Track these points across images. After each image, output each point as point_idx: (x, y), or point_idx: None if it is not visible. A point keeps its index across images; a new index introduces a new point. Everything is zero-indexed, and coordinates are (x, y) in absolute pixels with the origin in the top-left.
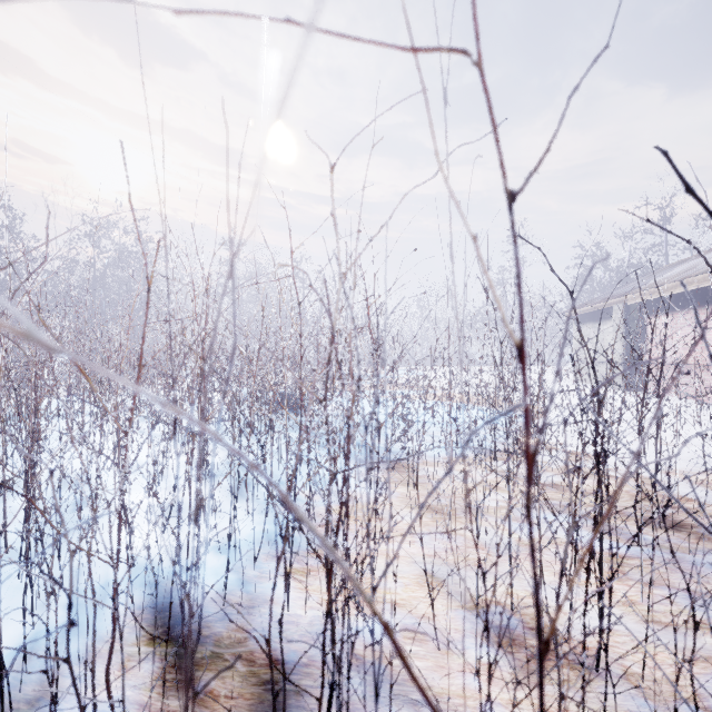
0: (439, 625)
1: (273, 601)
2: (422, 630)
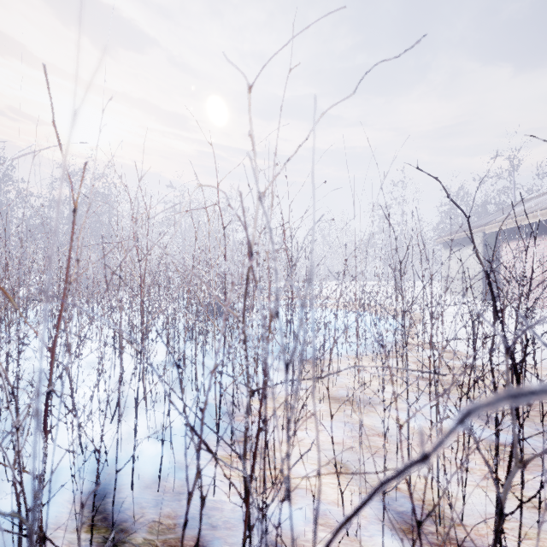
0: (347, 512)
1: (183, 540)
2: (332, 516)
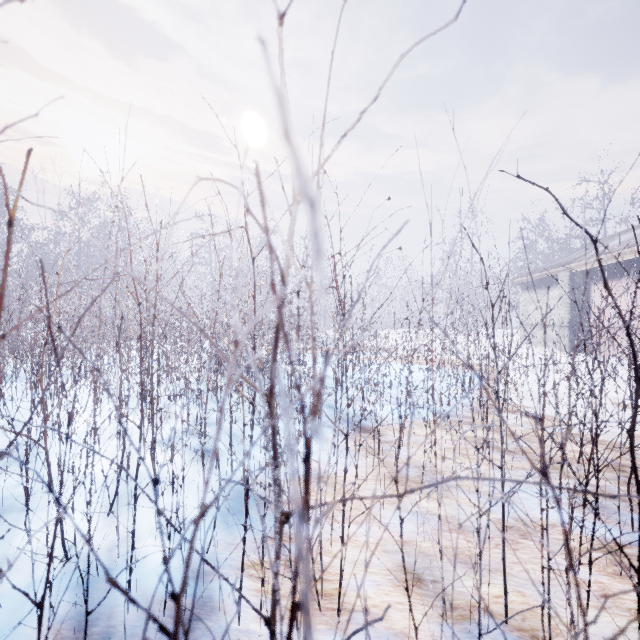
0: None
1: None
2: None
